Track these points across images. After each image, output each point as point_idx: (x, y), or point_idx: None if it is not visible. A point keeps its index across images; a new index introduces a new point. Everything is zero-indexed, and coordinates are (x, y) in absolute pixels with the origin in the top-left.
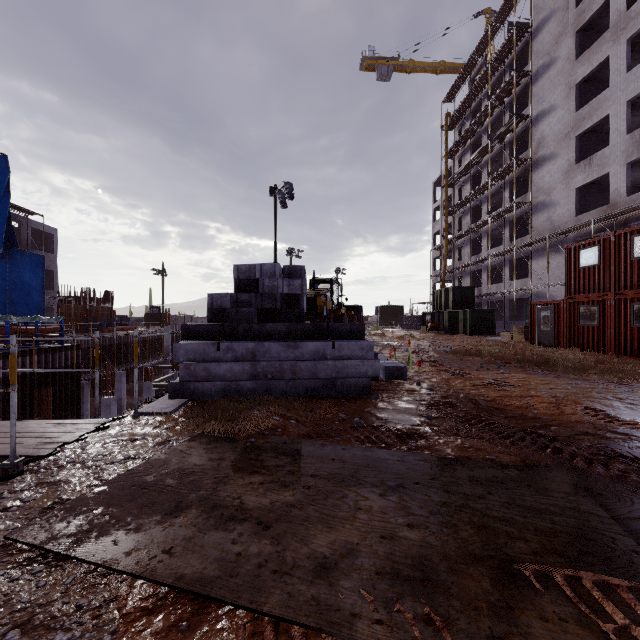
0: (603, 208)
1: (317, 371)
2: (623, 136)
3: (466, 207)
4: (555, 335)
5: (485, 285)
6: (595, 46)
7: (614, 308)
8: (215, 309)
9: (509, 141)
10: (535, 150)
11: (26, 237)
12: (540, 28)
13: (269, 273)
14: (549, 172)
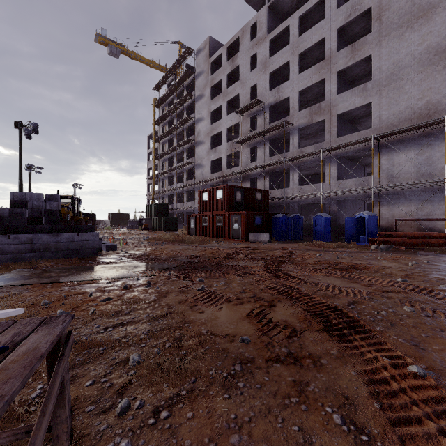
0: (220, 172)
1: (69, 247)
2: (226, 143)
3: (166, 157)
4: (195, 230)
5: (175, 203)
6: (217, 98)
7: (212, 218)
8: None
9: (186, 127)
10: (197, 136)
11: None
12: (198, 76)
13: (36, 198)
14: (202, 150)
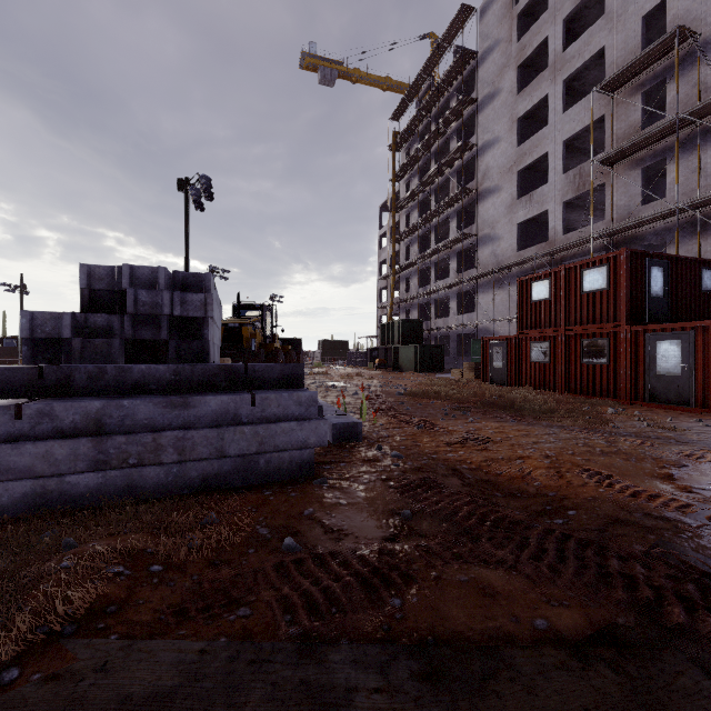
0: (542, 245)
1: (224, 445)
2: (559, 175)
3: (414, 235)
4: (507, 372)
5: (433, 319)
6: (535, 83)
7: (565, 344)
8: (40, 339)
9: (456, 169)
10: (481, 181)
11: None
12: (485, 56)
13: (147, 282)
14: (494, 205)
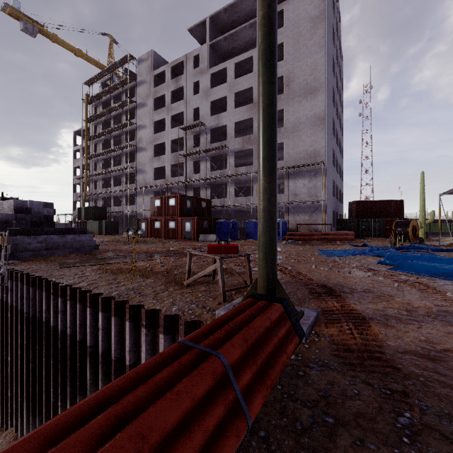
0: (164, 180)
1: (73, 245)
2: (170, 153)
3: (100, 157)
4: (147, 233)
5: (112, 206)
6: (161, 110)
7: (165, 222)
8: (3, 221)
9: (125, 131)
10: (138, 142)
11: None
12: (140, 84)
13: (36, 205)
14: (144, 156)
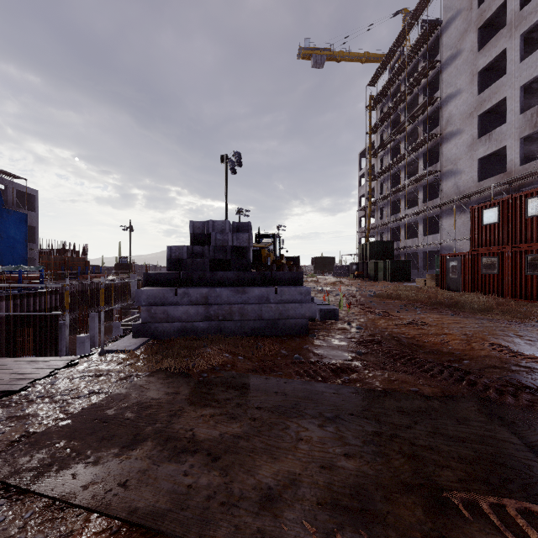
0: (500, 175)
1: (262, 313)
2: (517, 115)
3: (387, 174)
4: (462, 281)
5: (402, 240)
6: (494, 40)
7: (511, 259)
8: (173, 259)
9: (422, 119)
10: (444, 127)
11: (11, 198)
12: (448, 25)
13: (220, 228)
14: (456, 145)
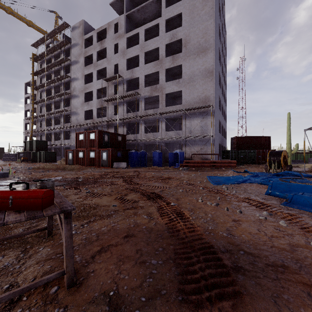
0: (91, 120)
1: None
2: (96, 99)
3: (44, 103)
4: (73, 161)
5: (53, 140)
6: (90, 66)
7: (86, 152)
8: None
9: (63, 82)
10: (72, 91)
11: None
12: (74, 46)
13: None
14: (77, 101)
